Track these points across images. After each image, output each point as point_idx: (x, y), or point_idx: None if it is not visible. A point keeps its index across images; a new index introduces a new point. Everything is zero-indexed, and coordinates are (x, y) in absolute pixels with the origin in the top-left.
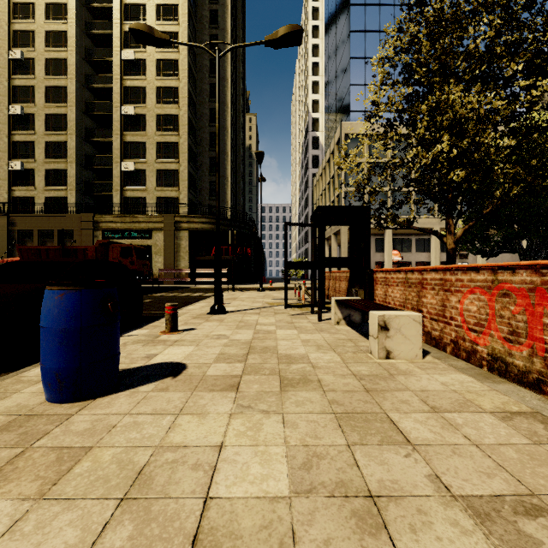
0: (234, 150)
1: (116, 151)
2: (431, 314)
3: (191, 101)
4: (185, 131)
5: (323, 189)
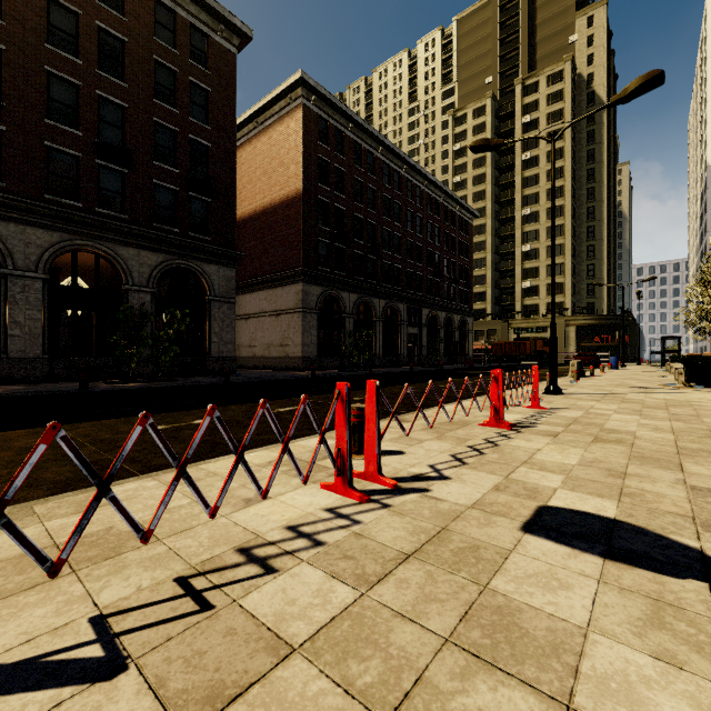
0: (607, 249)
1: (517, 276)
2: None
3: (572, 228)
4: (569, 254)
5: None
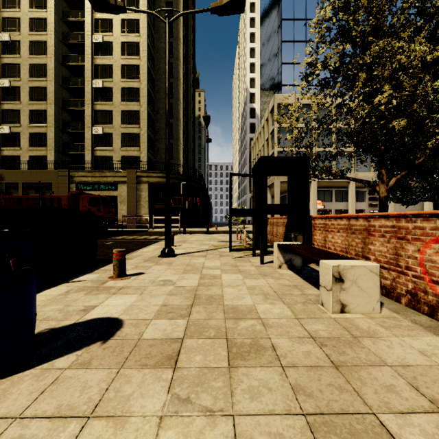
0: (186, 118)
1: (87, 118)
2: (381, 262)
3: (150, 77)
4: (145, 101)
5: (259, 150)
